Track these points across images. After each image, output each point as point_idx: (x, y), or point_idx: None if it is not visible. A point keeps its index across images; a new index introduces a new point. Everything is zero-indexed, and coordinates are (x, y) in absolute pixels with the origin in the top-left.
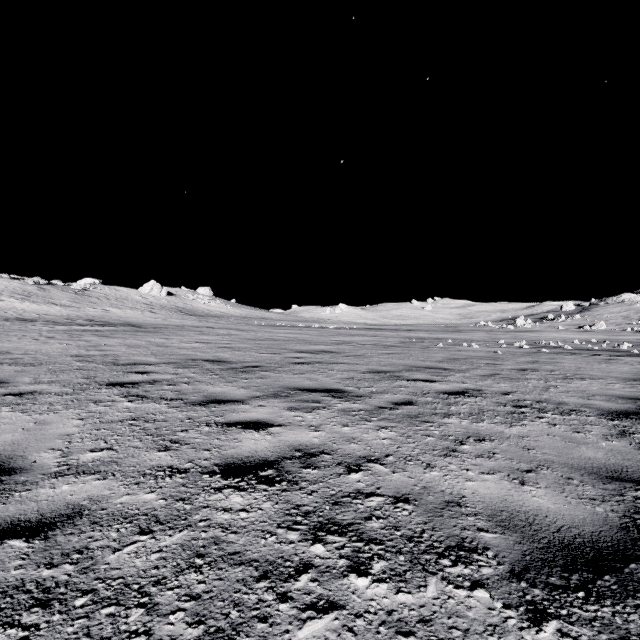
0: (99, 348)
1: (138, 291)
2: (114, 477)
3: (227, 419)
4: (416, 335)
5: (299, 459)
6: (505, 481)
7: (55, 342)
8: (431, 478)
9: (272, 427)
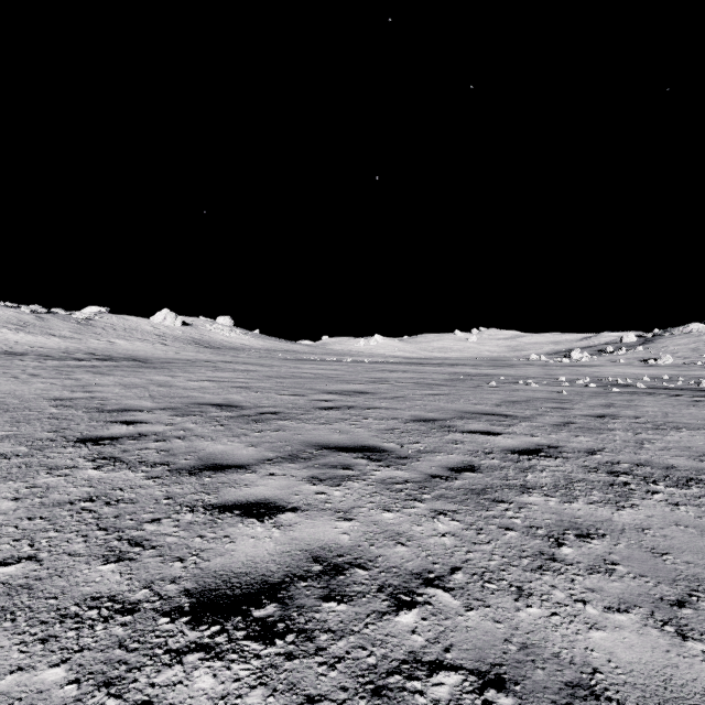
0: (88, 389)
1: (149, 321)
2: (12, 624)
3: (222, 498)
4: (462, 371)
5: (318, 579)
6: (652, 629)
7: (37, 381)
8: (531, 622)
9: (283, 513)
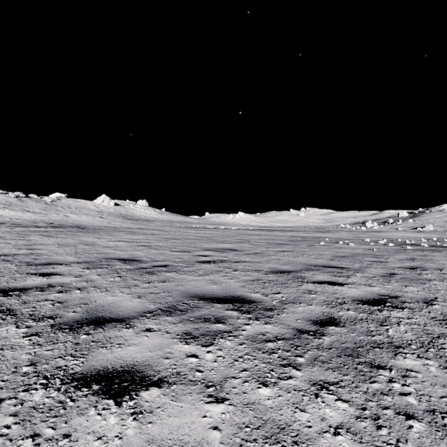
0: (32, 247)
1: (93, 202)
2: None
3: (87, 364)
4: (298, 234)
5: None
6: None
7: None
8: None
9: (147, 389)
